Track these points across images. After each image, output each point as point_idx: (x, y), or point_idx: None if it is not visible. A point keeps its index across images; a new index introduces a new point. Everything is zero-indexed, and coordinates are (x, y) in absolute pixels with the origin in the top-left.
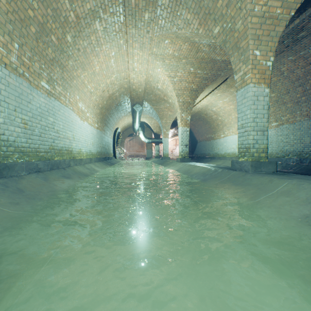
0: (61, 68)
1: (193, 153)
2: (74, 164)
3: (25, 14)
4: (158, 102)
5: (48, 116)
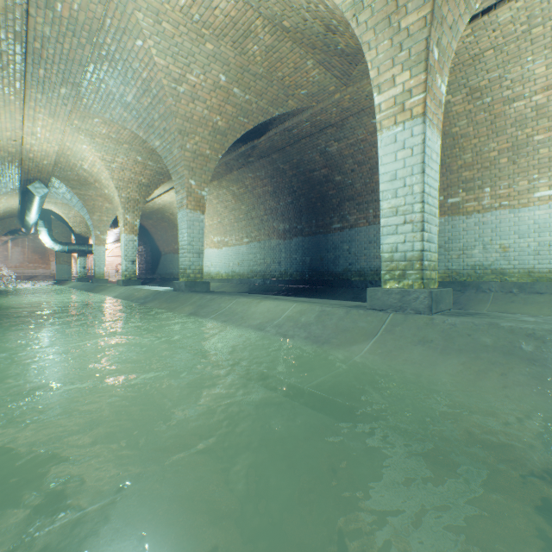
0: None
1: (156, 272)
2: None
3: None
4: (84, 185)
5: None
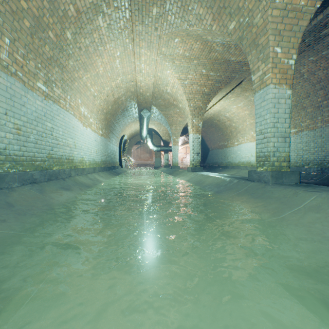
0: (60, 68)
1: (205, 162)
2: (75, 173)
3: (17, 6)
4: (167, 107)
5: (46, 121)
